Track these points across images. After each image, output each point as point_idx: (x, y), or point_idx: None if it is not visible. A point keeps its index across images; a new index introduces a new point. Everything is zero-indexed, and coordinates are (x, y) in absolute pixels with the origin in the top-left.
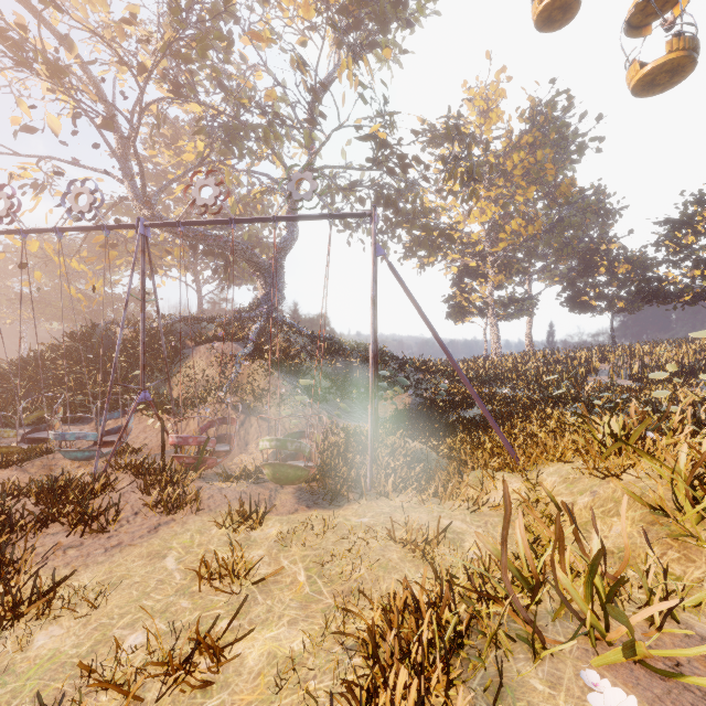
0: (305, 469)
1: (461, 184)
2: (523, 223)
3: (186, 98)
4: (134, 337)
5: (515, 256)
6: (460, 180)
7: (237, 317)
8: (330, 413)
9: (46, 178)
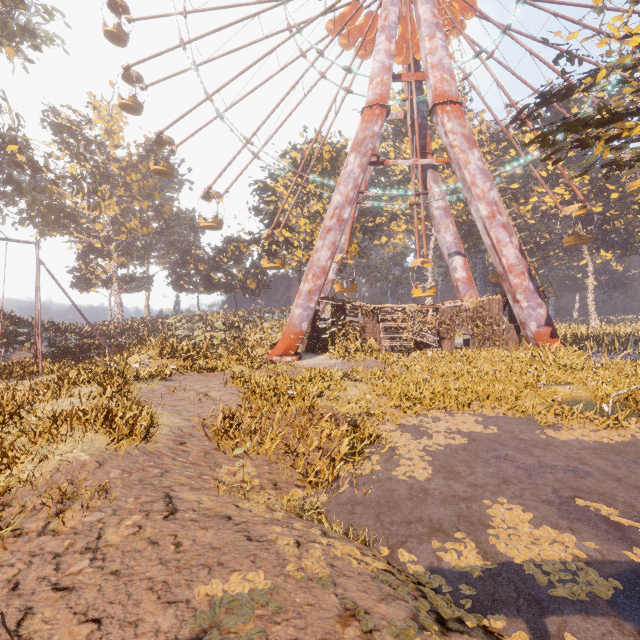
0: None
1: (88, 196)
2: (139, 225)
3: None
4: None
5: (136, 245)
6: (87, 192)
7: None
8: None
9: None
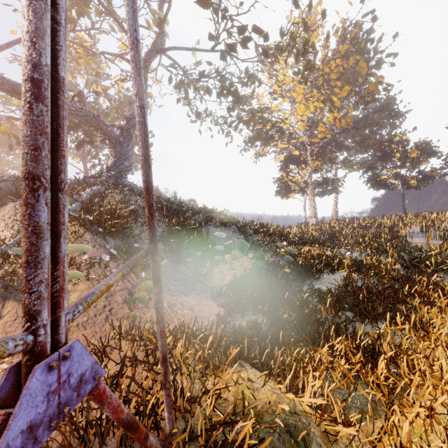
0: None
1: (297, 60)
2: (338, 116)
3: None
4: None
5: (327, 147)
6: (296, 56)
7: (82, 181)
8: None
9: None
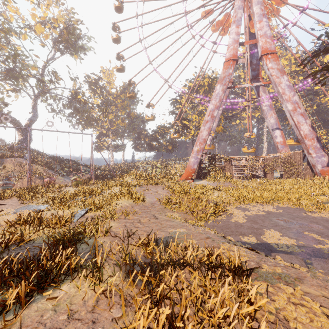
0: (81, 182)
1: (103, 112)
2: (121, 122)
3: None
4: None
5: (119, 131)
6: (103, 110)
7: (11, 147)
8: (67, 179)
9: None
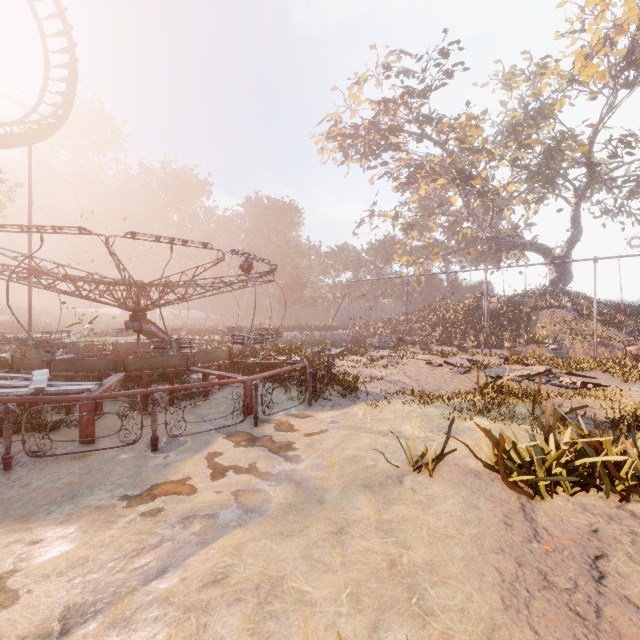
0: None
1: None
2: None
3: (522, 167)
4: (498, 307)
5: None
6: None
7: (541, 293)
8: None
9: (410, 222)
